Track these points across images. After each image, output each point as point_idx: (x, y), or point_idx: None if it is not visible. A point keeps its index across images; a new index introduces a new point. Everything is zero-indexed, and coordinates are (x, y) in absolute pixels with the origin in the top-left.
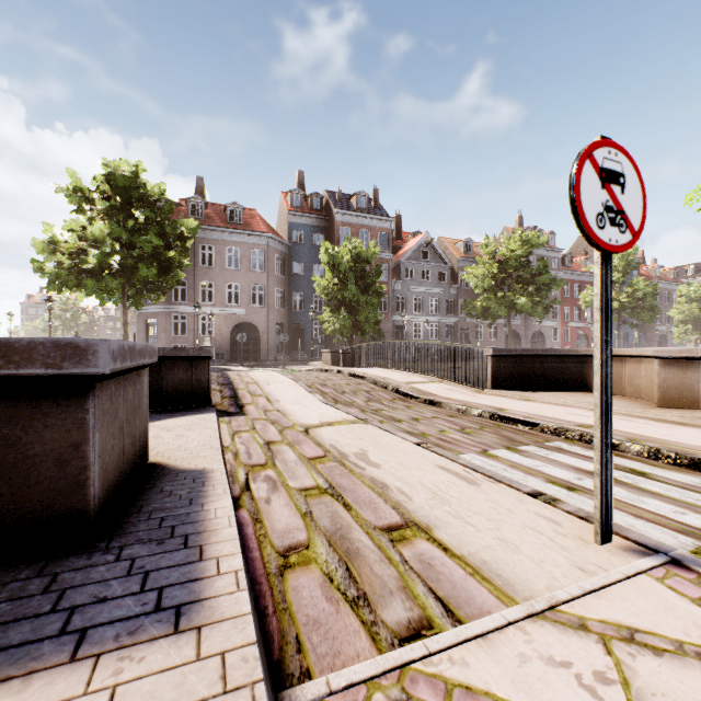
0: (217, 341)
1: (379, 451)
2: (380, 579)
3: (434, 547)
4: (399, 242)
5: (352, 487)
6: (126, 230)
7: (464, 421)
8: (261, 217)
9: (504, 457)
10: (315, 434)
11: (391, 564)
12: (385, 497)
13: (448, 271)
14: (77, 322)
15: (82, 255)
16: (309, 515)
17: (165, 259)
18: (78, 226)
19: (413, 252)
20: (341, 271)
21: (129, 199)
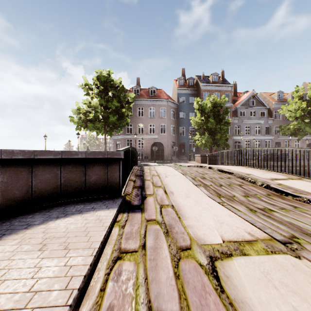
0: (145, 151)
1: None
2: None
3: None
4: (235, 98)
5: None
6: (105, 101)
7: None
8: (164, 92)
9: None
10: (234, 289)
11: None
12: None
13: (266, 110)
14: (94, 144)
15: (87, 113)
16: None
17: (121, 112)
18: (88, 101)
19: (244, 102)
20: (205, 112)
21: (106, 87)
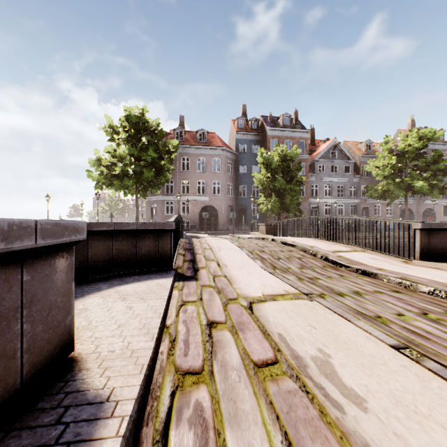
0: (191, 217)
1: (346, 359)
2: None
3: None
4: (313, 147)
5: None
6: (137, 149)
7: (416, 299)
8: (218, 137)
9: None
10: (260, 313)
11: None
12: None
13: (351, 165)
14: (117, 207)
15: (112, 166)
16: None
17: (159, 166)
18: (112, 149)
19: (324, 153)
20: (272, 168)
21: (139, 130)
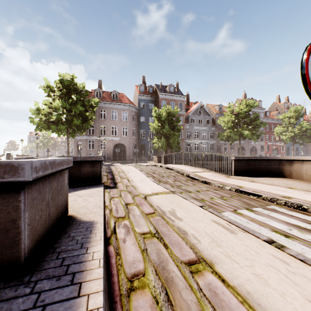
0: (107, 151)
1: (181, 210)
2: (186, 304)
3: (216, 278)
4: (188, 106)
5: (168, 233)
6: (68, 104)
7: (222, 192)
8: (126, 97)
9: (246, 214)
10: (149, 199)
11: (192, 291)
12: (185, 240)
13: (211, 119)
14: (49, 143)
15: (50, 115)
16: (145, 251)
17: (85, 116)
18: (48, 102)
19: (194, 111)
20: (161, 120)
21: (69, 90)
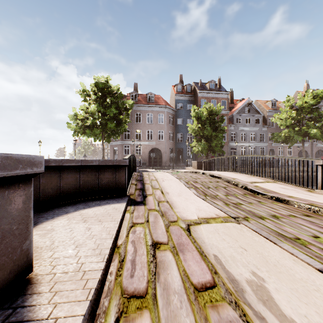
0: (142, 157)
1: (280, 283)
2: None
3: None
4: (232, 105)
5: None
6: (103, 107)
7: None
8: (162, 98)
9: None
10: (196, 234)
11: None
12: None
13: (261, 118)
14: (89, 150)
15: (85, 119)
16: None
17: (119, 119)
18: (85, 107)
19: (240, 109)
20: (202, 120)
21: (104, 93)
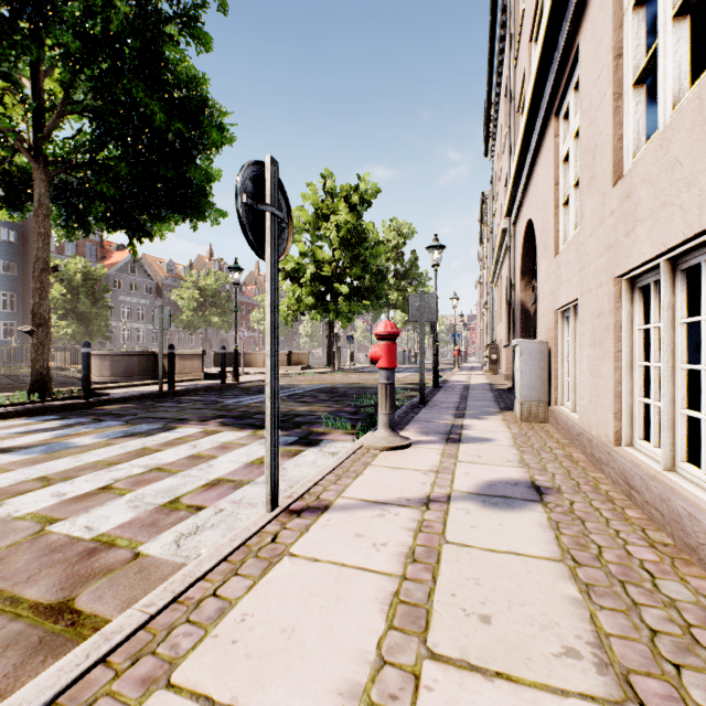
0: None
1: None
2: None
3: None
4: (102, 250)
5: None
6: None
7: None
8: None
9: None
10: None
11: None
12: None
13: (154, 286)
14: None
15: None
16: None
17: None
18: None
19: (122, 265)
20: (74, 286)
21: None
